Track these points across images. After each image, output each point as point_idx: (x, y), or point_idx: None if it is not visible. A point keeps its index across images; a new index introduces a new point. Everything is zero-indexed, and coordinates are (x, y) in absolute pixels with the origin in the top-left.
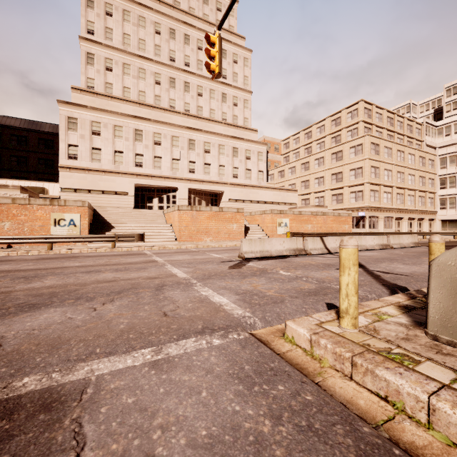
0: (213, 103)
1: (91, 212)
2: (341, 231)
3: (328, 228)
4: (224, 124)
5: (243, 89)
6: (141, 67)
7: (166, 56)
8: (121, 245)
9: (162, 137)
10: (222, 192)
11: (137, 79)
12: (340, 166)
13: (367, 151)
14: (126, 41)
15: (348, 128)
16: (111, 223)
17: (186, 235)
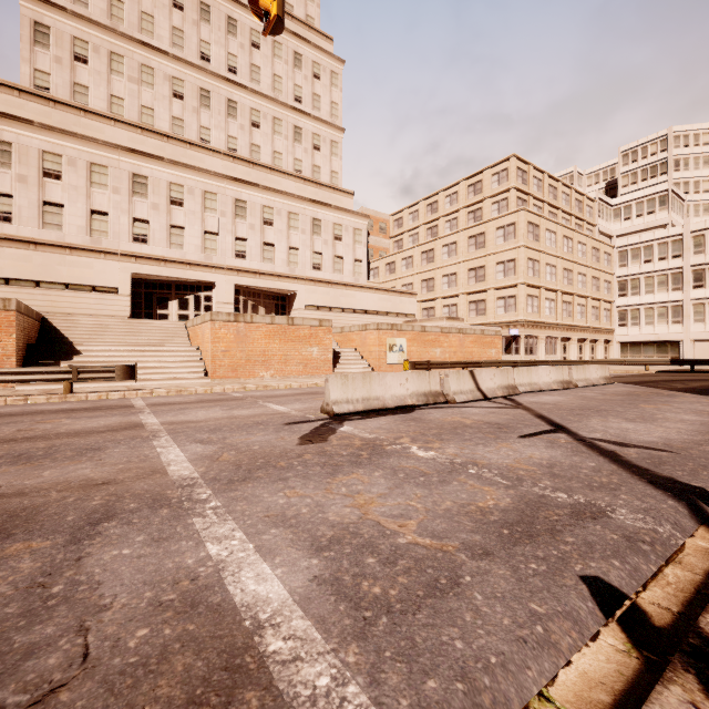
0: (279, 141)
1: (30, 322)
2: (486, 359)
3: (467, 355)
4: (298, 179)
5: (329, 123)
6: (145, 63)
7: (193, 50)
8: (92, 387)
9: (185, 192)
10: (294, 293)
11: (138, 84)
12: (482, 256)
13: (522, 234)
14: (115, 11)
15: (494, 198)
16: (75, 344)
17: (225, 368)
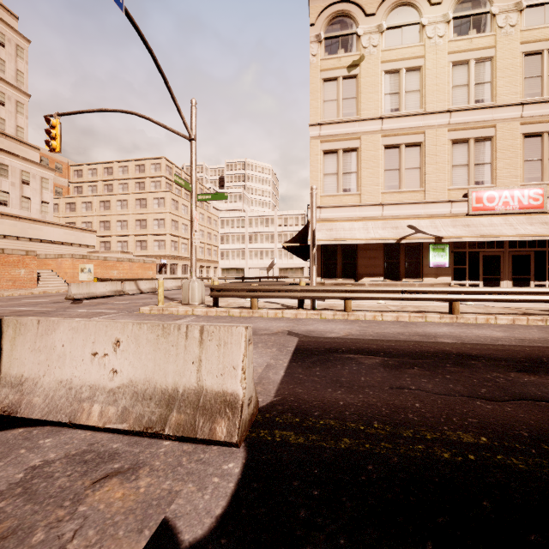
0: None
1: None
2: (146, 277)
3: (134, 274)
4: None
5: (15, 87)
6: None
7: None
8: None
9: None
10: None
11: None
12: (145, 213)
13: (169, 205)
14: None
15: (152, 178)
16: None
17: None
